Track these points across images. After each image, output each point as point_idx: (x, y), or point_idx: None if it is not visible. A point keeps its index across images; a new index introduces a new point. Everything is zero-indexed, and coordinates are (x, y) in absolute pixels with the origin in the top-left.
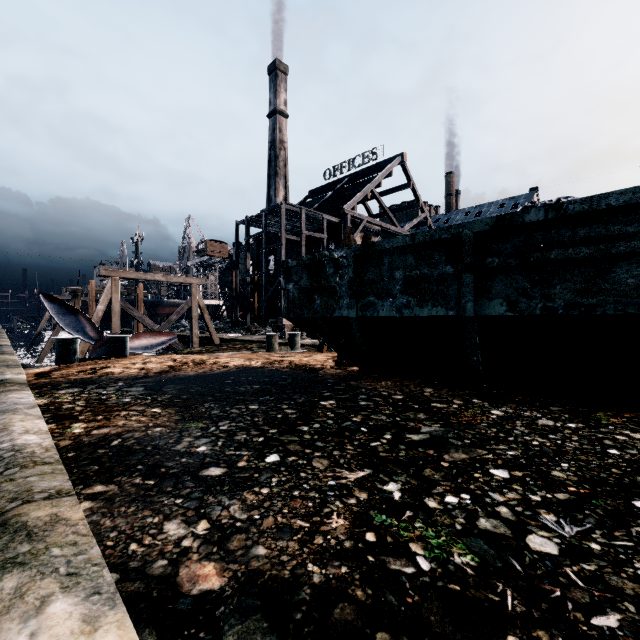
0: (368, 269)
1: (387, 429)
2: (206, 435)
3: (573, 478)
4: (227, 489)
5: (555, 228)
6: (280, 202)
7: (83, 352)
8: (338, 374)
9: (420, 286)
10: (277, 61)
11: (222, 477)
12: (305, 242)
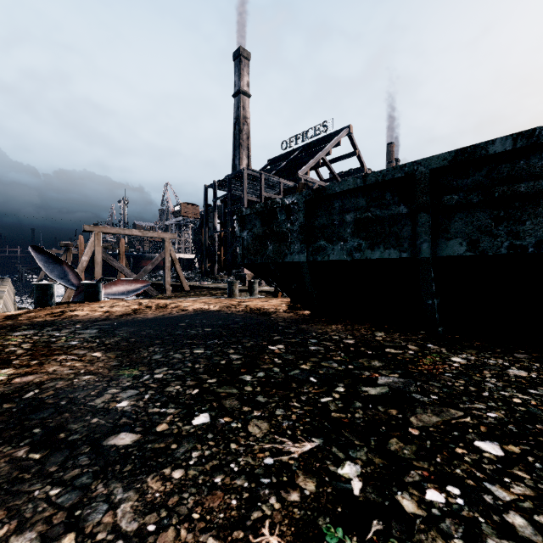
0: (319, 214)
1: (339, 379)
2: (135, 385)
3: None
4: (128, 470)
5: (524, 158)
6: (242, 168)
7: (69, 297)
8: (290, 317)
9: (372, 228)
10: (241, 49)
11: (129, 449)
12: None
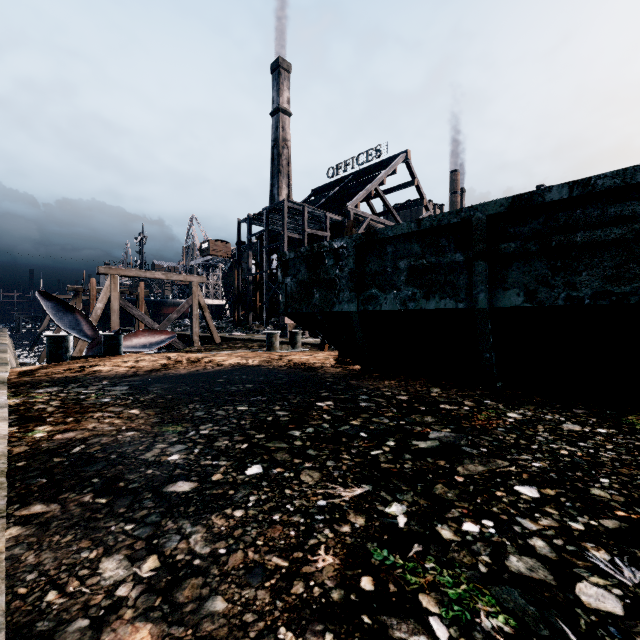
0: (370, 259)
1: (390, 434)
2: (183, 441)
3: (619, 498)
4: (192, 511)
5: (581, 207)
6: (282, 200)
7: (81, 351)
8: (338, 373)
9: (427, 276)
10: (280, 59)
11: (190, 494)
12: (308, 241)
